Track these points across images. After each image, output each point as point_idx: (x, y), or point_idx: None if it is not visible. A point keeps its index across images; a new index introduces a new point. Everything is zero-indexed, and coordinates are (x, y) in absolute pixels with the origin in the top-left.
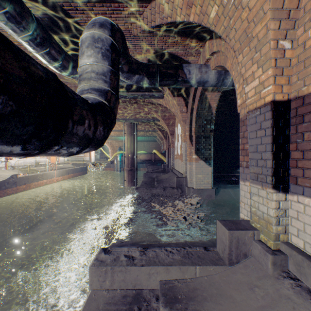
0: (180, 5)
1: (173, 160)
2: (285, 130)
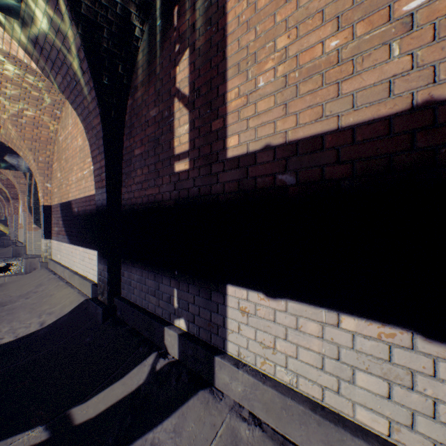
0: (1, 137)
1: (17, 230)
2: (51, 216)
